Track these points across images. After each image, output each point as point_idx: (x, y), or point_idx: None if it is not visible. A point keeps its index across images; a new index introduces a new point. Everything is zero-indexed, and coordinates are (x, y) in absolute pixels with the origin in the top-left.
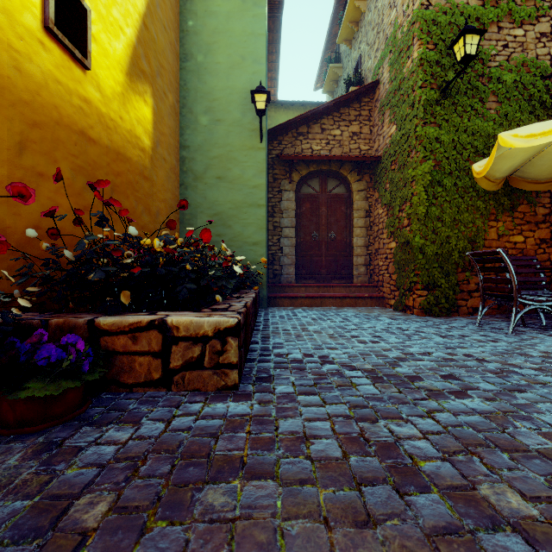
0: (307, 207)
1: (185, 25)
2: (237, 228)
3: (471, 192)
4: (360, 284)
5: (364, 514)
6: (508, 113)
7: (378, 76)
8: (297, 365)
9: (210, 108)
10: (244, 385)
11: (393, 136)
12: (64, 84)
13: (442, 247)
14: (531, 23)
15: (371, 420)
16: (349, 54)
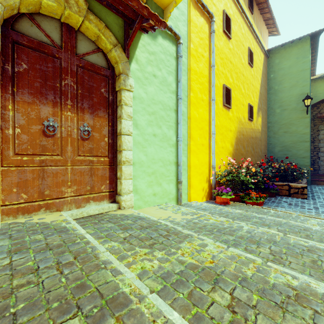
0: None
1: (269, 77)
2: (294, 151)
3: None
4: None
5: None
6: None
7: None
8: None
9: (281, 105)
10: (308, 199)
11: None
12: (249, 128)
13: None
14: None
15: None
16: None
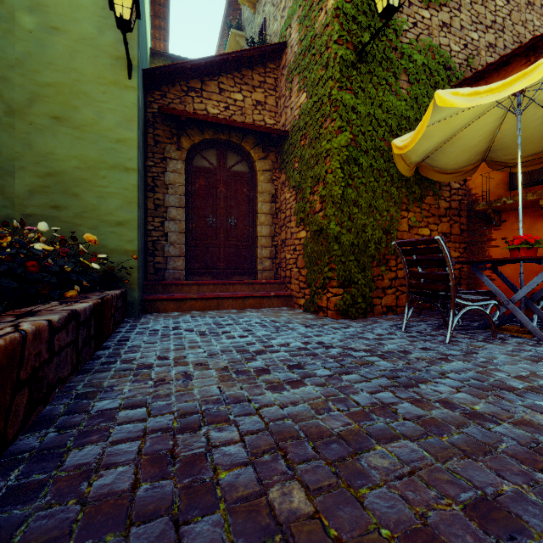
0: (201, 184)
1: None
2: (90, 198)
3: (386, 176)
4: (265, 280)
5: None
6: (417, 97)
7: (285, 38)
8: None
9: (40, 5)
10: None
11: (303, 106)
12: None
13: (358, 237)
14: (436, 9)
15: None
16: (253, 20)
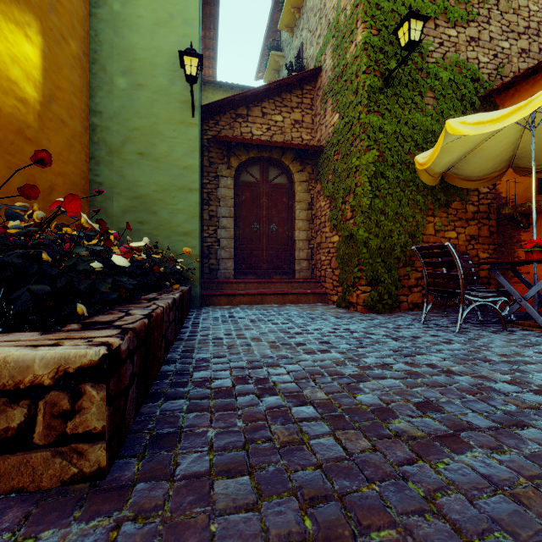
0: (247, 196)
1: None
2: (164, 214)
3: (411, 186)
4: (302, 279)
5: None
6: (443, 110)
7: (320, 63)
8: (224, 401)
9: (130, 69)
10: (122, 463)
11: (336, 125)
12: None
13: (384, 242)
14: (463, 26)
15: (344, 541)
16: (291, 43)
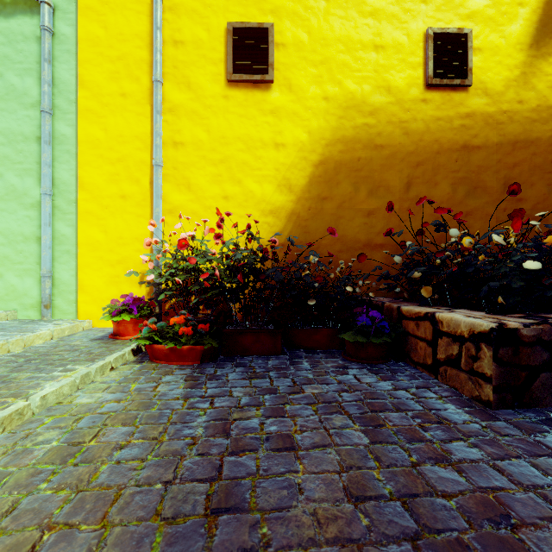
0: None
1: None
2: None
3: None
4: None
5: (360, 496)
6: None
7: None
8: None
9: None
10: (510, 412)
11: None
12: (444, 118)
13: None
14: None
15: None
16: None
